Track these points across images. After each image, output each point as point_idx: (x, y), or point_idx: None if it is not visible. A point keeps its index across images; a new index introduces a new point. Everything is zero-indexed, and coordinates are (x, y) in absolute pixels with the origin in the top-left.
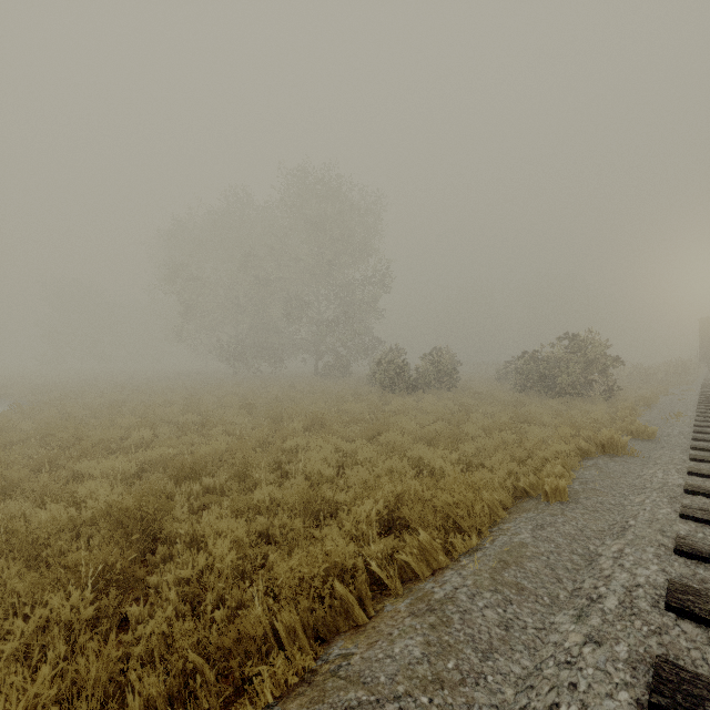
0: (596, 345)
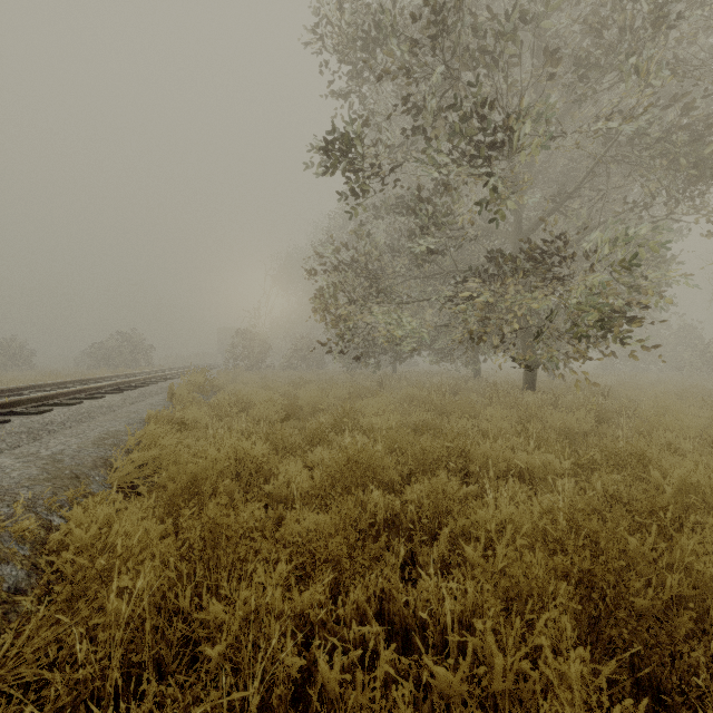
0: (141, 339)
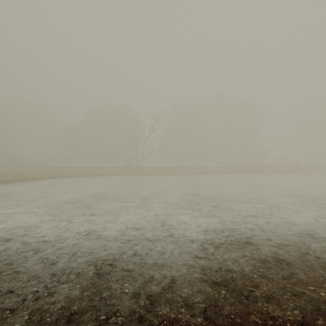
0: None
